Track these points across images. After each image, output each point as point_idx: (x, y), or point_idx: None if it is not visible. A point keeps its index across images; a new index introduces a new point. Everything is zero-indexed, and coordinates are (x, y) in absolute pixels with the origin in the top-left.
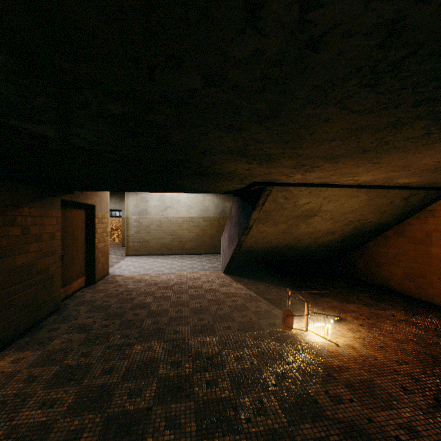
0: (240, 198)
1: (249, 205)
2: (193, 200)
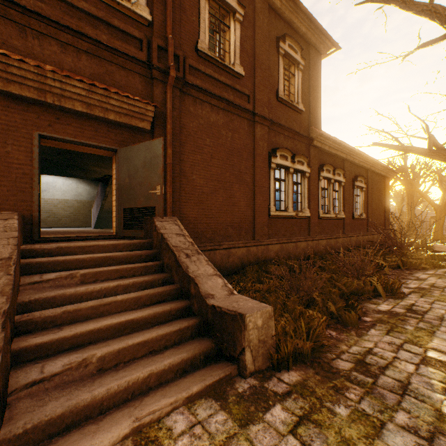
0: (102, 183)
1: (106, 185)
2: (69, 187)
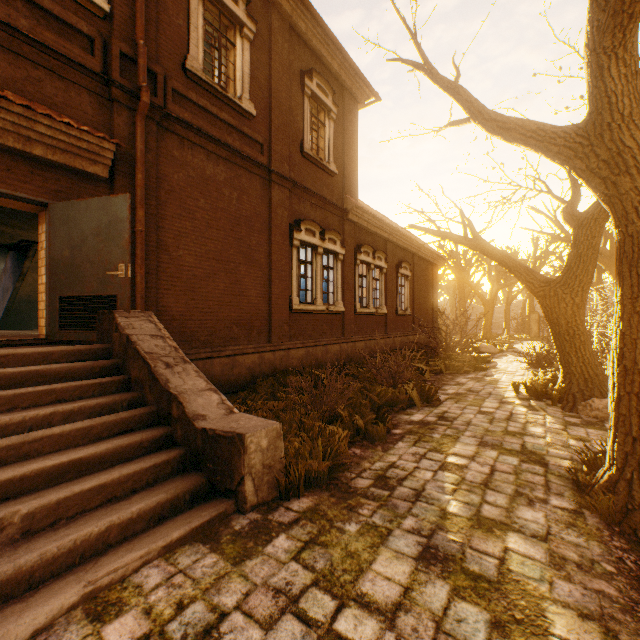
0: (16, 253)
1: (23, 257)
2: None
